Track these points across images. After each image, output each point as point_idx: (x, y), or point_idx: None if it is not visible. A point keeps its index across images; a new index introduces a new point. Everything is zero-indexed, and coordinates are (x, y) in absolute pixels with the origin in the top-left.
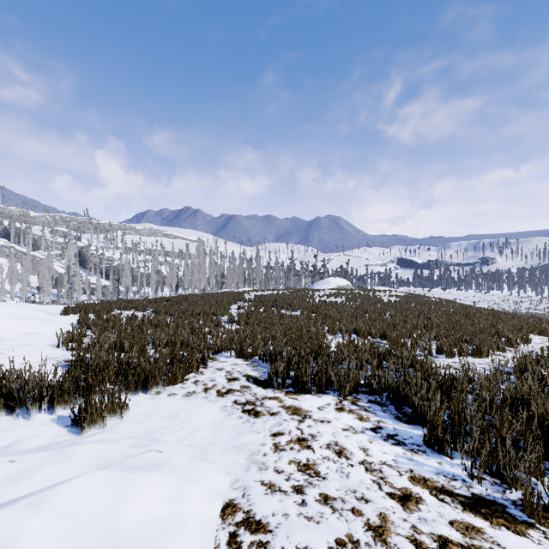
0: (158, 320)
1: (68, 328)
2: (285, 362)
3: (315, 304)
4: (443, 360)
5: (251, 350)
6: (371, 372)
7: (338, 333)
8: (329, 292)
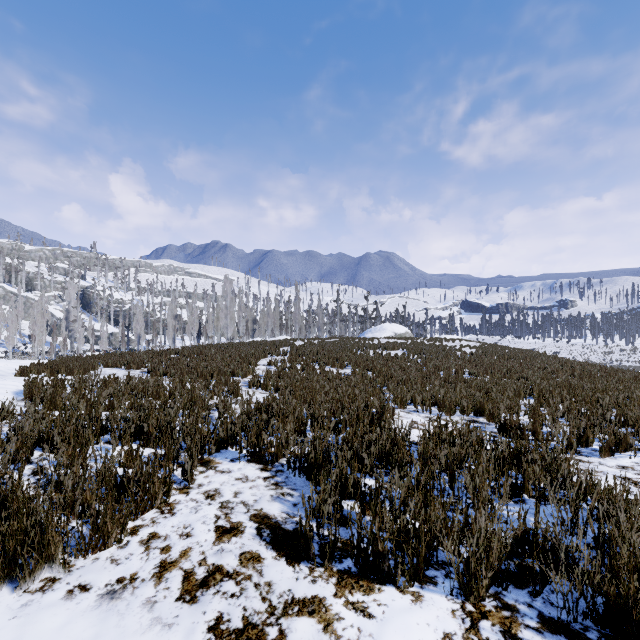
0: (143, 386)
1: (4, 399)
2: (334, 483)
3: (370, 359)
4: (599, 462)
5: (275, 448)
6: (520, 523)
7: (408, 403)
8: (386, 342)
